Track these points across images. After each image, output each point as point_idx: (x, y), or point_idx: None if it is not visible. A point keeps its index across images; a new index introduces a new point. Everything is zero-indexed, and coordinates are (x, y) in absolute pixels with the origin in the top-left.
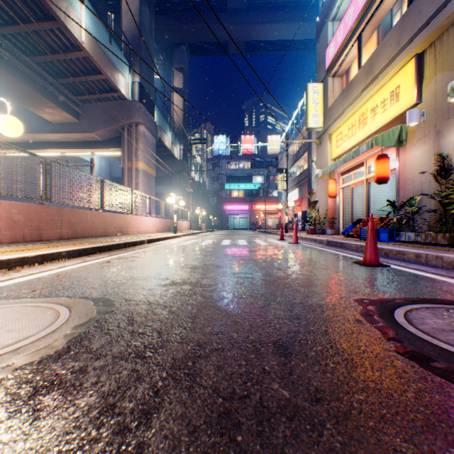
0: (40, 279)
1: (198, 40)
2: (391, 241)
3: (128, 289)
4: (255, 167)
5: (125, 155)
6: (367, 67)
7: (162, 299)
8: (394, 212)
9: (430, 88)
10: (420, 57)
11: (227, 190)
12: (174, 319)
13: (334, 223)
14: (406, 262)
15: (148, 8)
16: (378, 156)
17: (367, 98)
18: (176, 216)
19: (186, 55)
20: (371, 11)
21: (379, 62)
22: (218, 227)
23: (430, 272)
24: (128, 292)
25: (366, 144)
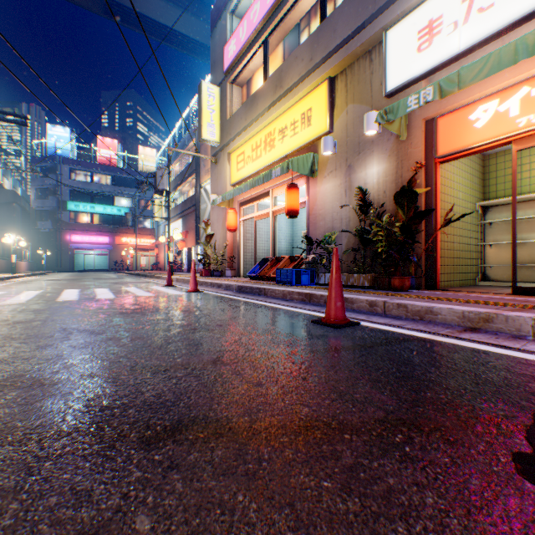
0: None
1: None
2: (311, 284)
3: None
4: (121, 185)
5: None
6: (276, 79)
7: None
8: (311, 250)
9: (342, 118)
10: (332, 83)
11: (73, 212)
12: None
13: (234, 263)
14: (359, 312)
15: None
16: (290, 185)
17: (275, 116)
18: None
19: None
20: (281, 15)
21: (291, 76)
22: (55, 267)
23: (411, 328)
24: None
25: (281, 167)
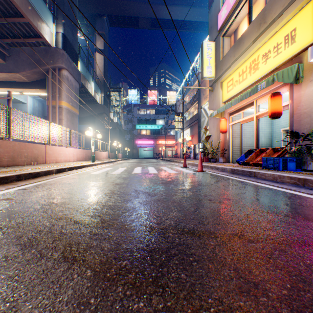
0: None
1: (116, 13)
2: (298, 170)
3: None
4: (158, 114)
5: (49, 94)
6: (259, 19)
7: None
8: (296, 142)
9: None
10: None
11: (138, 129)
12: None
13: (224, 153)
14: None
15: None
16: (273, 94)
17: (259, 46)
18: (94, 146)
19: (107, 25)
20: None
21: (274, 10)
22: (131, 156)
23: None
24: None
25: (266, 81)
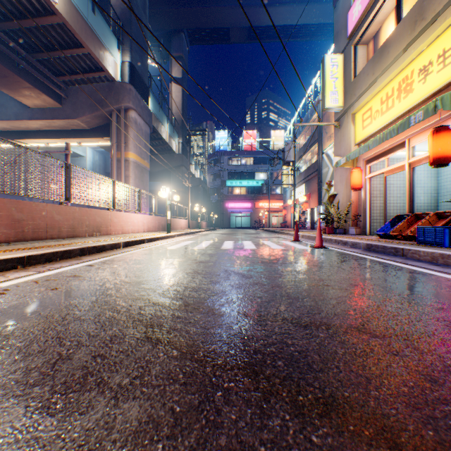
0: None
1: (198, 26)
2: None
3: None
4: (258, 163)
5: (113, 144)
6: (414, 14)
7: None
8: None
9: None
10: None
11: (228, 187)
12: None
13: (358, 221)
14: None
15: None
16: (436, 128)
17: (413, 56)
18: (170, 212)
19: (186, 43)
20: None
21: None
22: (219, 225)
23: None
24: None
25: (423, 109)
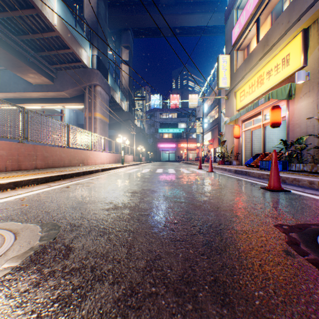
0: (6, 203)
1: (140, 26)
2: (284, 170)
3: (75, 214)
4: (180, 117)
5: (86, 108)
6: (263, 41)
7: (103, 224)
8: (285, 148)
9: (314, 54)
10: (306, 32)
11: (160, 133)
12: (110, 249)
13: (238, 157)
14: (301, 187)
15: (103, 2)
16: (272, 107)
17: (263, 64)
18: (123, 151)
19: (131, 37)
20: None
21: (274, 36)
22: (153, 159)
23: None
24: (75, 217)
25: (264, 97)
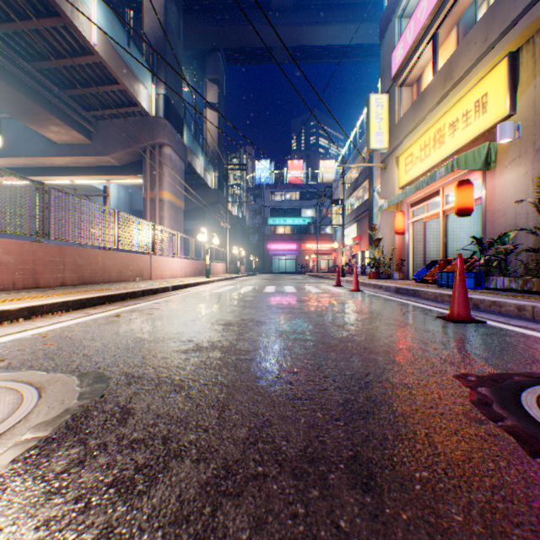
0: (18, 342)
1: (237, 46)
2: (477, 288)
3: (133, 358)
4: (305, 199)
5: (147, 183)
6: (444, 72)
7: (179, 374)
8: (480, 252)
9: (527, 95)
10: (514, 57)
11: (271, 226)
12: (192, 412)
13: (402, 266)
14: (504, 316)
15: (175, 5)
16: (459, 182)
17: (444, 110)
18: (209, 256)
19: (222, 64)
20: (450, 2)
21: (461, 64)
22: (260, 270)
23: None
24: (133, 363)
25: (445, 167)
